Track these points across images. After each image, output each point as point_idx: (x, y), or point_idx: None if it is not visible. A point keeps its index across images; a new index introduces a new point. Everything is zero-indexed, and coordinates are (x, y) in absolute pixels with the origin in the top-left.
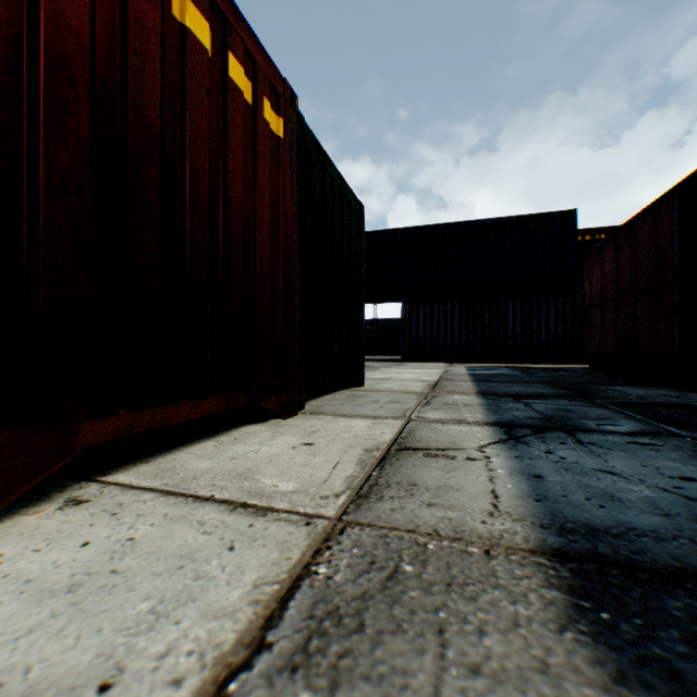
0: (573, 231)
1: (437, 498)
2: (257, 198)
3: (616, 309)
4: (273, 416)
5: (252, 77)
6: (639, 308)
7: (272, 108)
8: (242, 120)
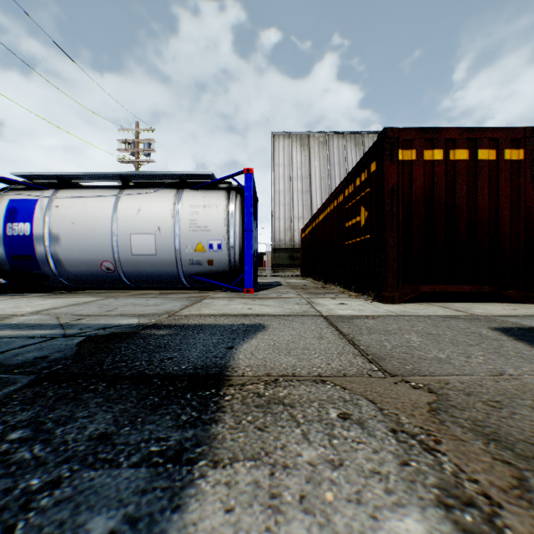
0: None
1: (528, 321)
2: (497, 199)
3: None
4: (517, 302)
5: (494, 146)
6: None
7: (512, 148)
8: (486, 171)
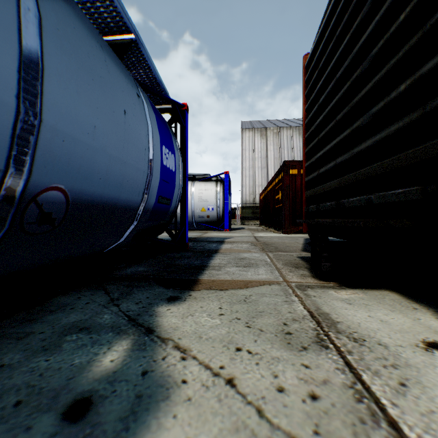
0: None
1: None
2: None
3: None
4: None
5: None
6: None
7: None
8: None
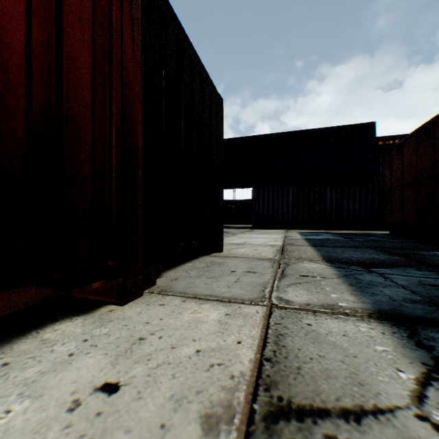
0: (372, 137)
1: None
2: (64, 11)
3: (416, 190)
4: (109, 301)
5: None
6: (438, 188)
7: None
8: None
